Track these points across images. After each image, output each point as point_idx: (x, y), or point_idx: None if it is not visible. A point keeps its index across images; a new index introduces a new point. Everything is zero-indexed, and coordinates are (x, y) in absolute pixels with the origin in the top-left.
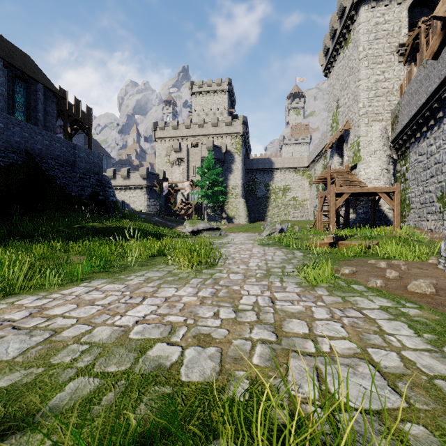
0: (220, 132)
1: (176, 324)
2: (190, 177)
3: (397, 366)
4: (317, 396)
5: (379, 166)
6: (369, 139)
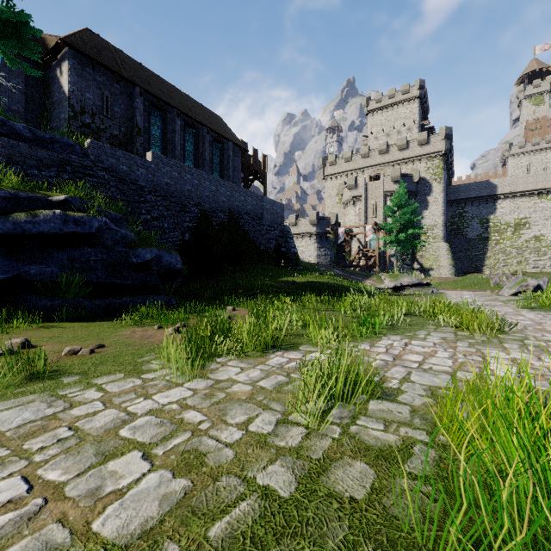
0: (410, 156)
1: None
2: (368, 218)
3: None
4: None
5: None
6: None
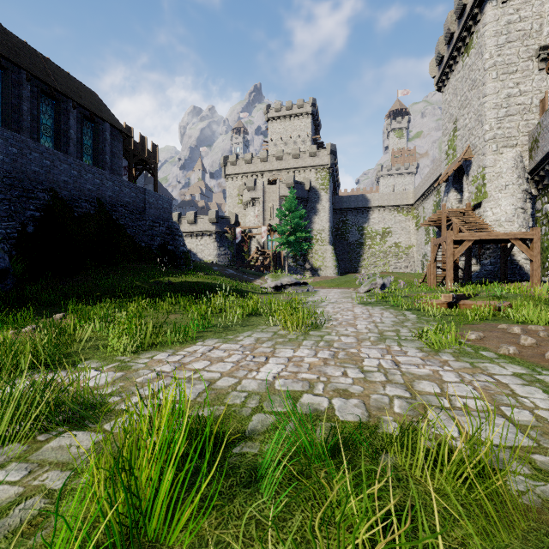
0: (302, 165)
1: (311, 380)
2: (267, 220)
3: (529, 421)
4: (457, 435)
5: (512, 204)
6: (498, 170)
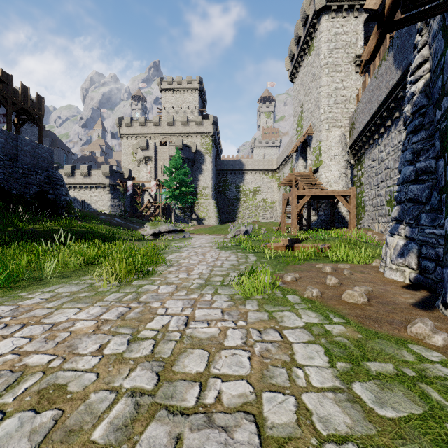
0: (190, 131)
1: (31, 369)
2: (158, 176)
3: (287, 423)
4: None
5: (338, 170)
6: (329, 143)
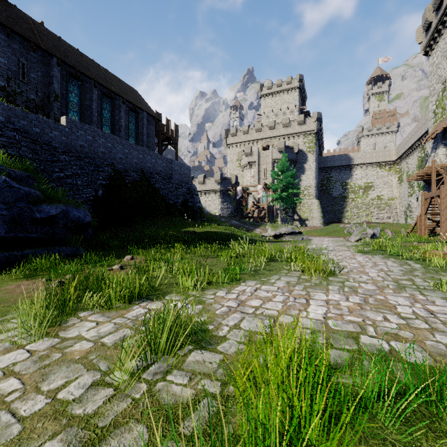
0: (291, 132)
1: (359, 323)
2: (261, 179)
3: None
4: None
5: None
6: None
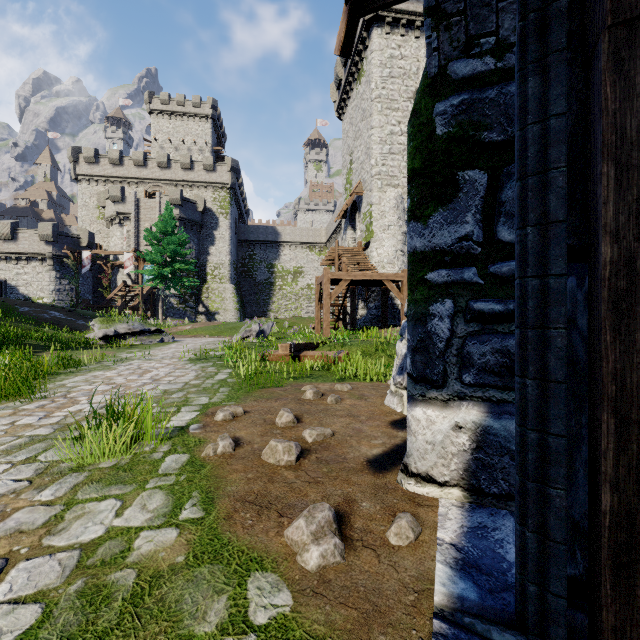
0: (195, 179)
1: None
2: (142, 245)
3: None
4: None
5: (393, 246)
6: (383, 208)
